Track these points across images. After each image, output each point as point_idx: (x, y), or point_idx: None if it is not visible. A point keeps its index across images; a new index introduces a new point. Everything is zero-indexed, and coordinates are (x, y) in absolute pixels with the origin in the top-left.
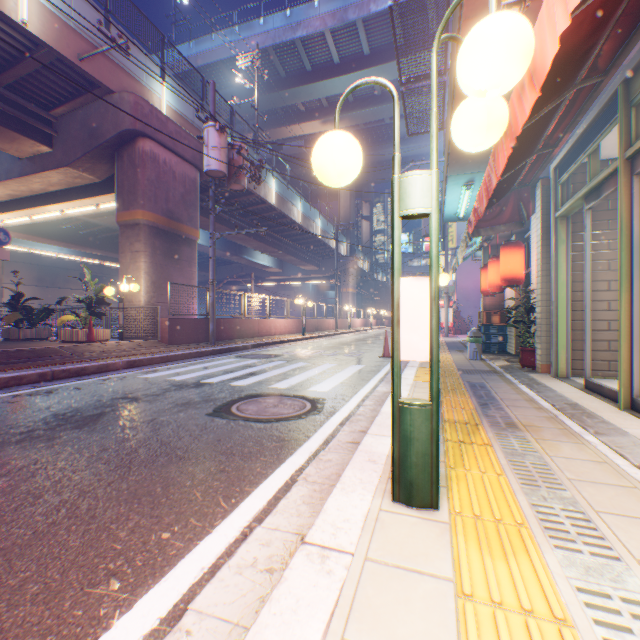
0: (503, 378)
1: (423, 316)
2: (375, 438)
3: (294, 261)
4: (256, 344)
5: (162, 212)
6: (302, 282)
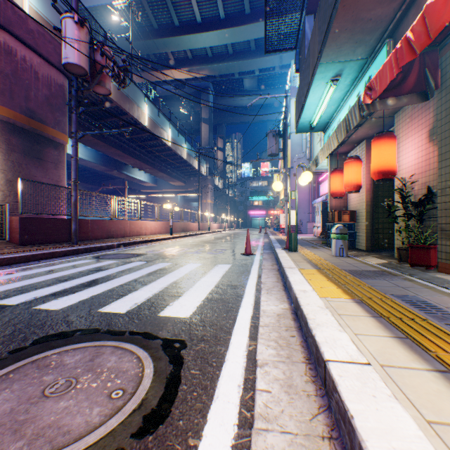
0: (422, 285)
1: None
2: None
3: (165, 177)
4: (123, 243)
5: (20, 109)
6: (172, 195)
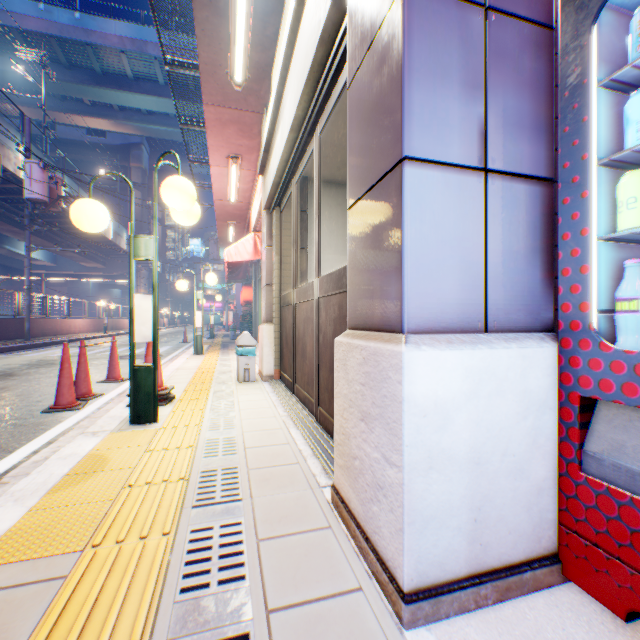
0: None
1: (201, 319)
2: (189, 352)
3: (77, 258)
4: (72, 339)
5: None
6: (84, 279)
